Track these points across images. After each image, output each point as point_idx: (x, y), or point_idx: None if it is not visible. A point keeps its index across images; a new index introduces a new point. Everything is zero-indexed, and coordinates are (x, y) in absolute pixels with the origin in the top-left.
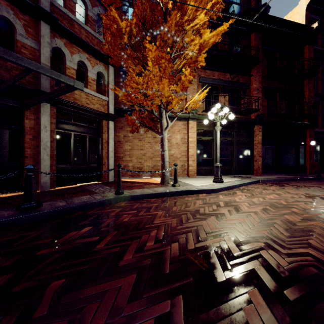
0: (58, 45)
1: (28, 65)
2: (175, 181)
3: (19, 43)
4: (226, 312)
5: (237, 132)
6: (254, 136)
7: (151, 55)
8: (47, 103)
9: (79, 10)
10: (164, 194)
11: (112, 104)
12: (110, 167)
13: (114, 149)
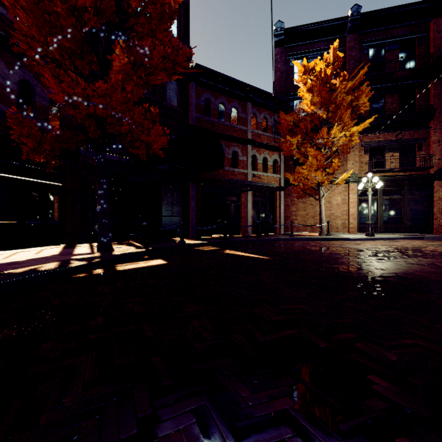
0: (254, 153)
1: (260, 184)
2: (328, 233)
3: (239, 160)
4: (321, 249)
5: (409, 190)
6: (434, 192)
7: (310, 154)
8: (250, 188)
9: (263, 124)
10: (318, 238)
11: (283, 179)
12: (281, 224)
13: (283, 210)
